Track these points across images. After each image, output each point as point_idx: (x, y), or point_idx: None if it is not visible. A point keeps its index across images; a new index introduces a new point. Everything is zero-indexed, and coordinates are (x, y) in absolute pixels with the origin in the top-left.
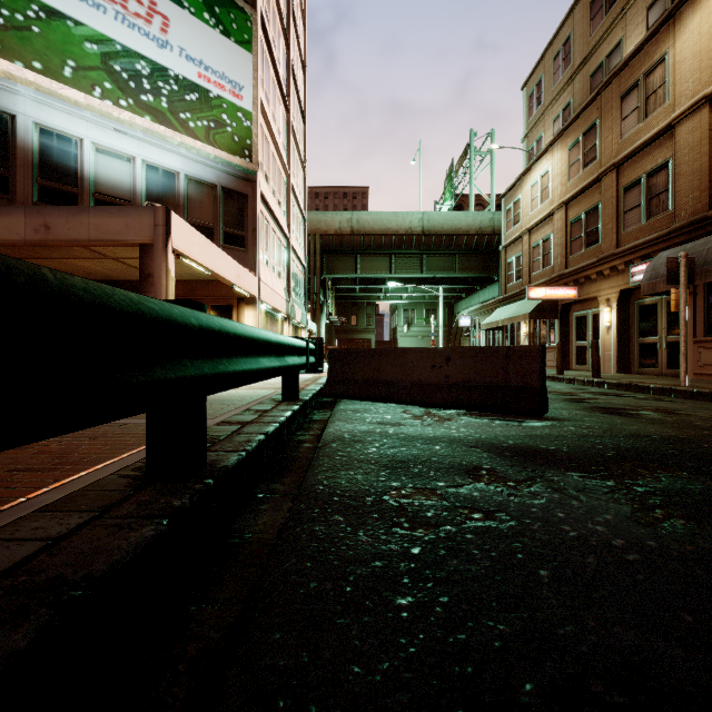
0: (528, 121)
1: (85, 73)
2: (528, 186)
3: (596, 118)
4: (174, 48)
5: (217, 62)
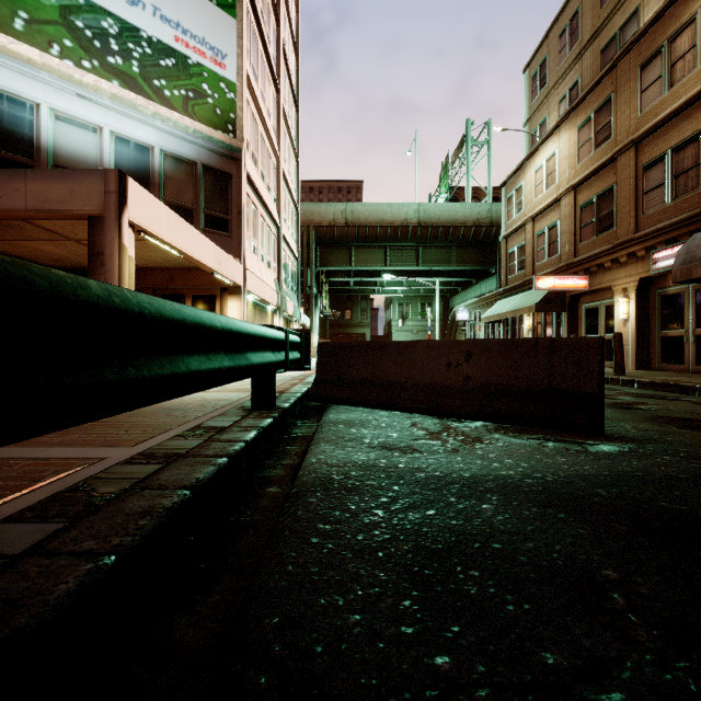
0: (531, 105)
1: (40, 28)
2: (532, 171)
3: (611, 93)
4: (146, 6)
5: (196, 26)
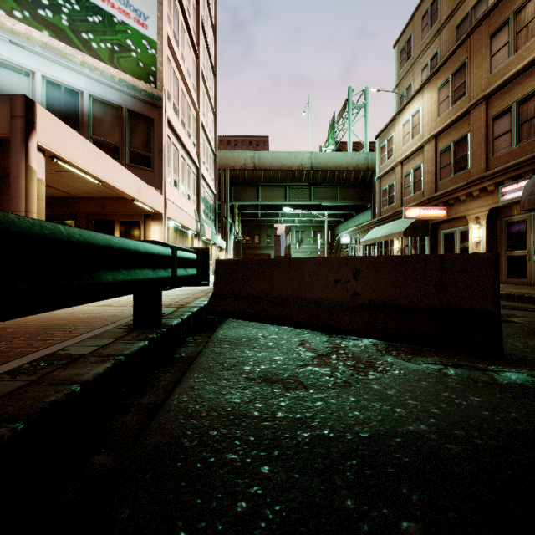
0: (399, 73)
1: None
2: (401, 125)
3: (465, 58)
4: None
5: None
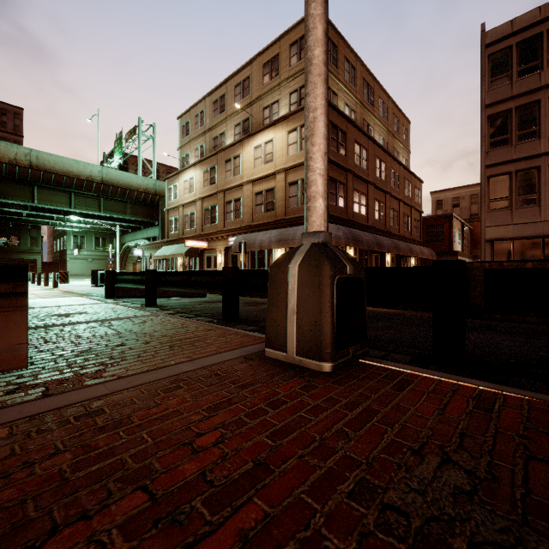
0: (182, 140)
1: None
2: (183, 180)
3: (216, 164)
4: None
5: None
